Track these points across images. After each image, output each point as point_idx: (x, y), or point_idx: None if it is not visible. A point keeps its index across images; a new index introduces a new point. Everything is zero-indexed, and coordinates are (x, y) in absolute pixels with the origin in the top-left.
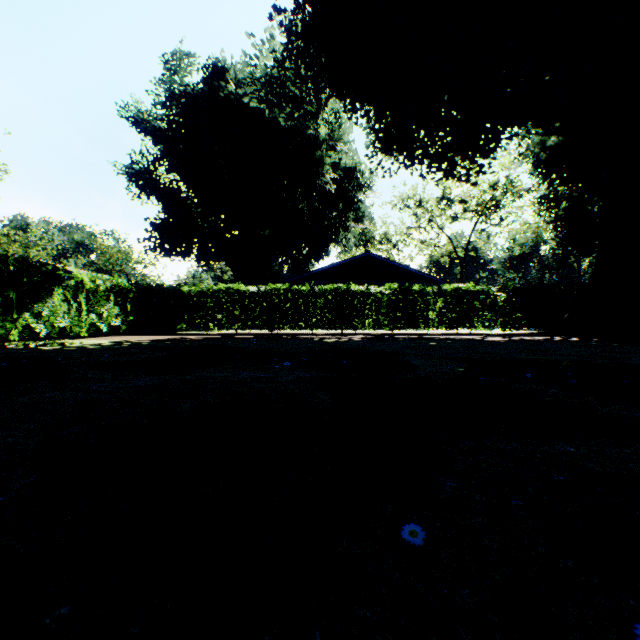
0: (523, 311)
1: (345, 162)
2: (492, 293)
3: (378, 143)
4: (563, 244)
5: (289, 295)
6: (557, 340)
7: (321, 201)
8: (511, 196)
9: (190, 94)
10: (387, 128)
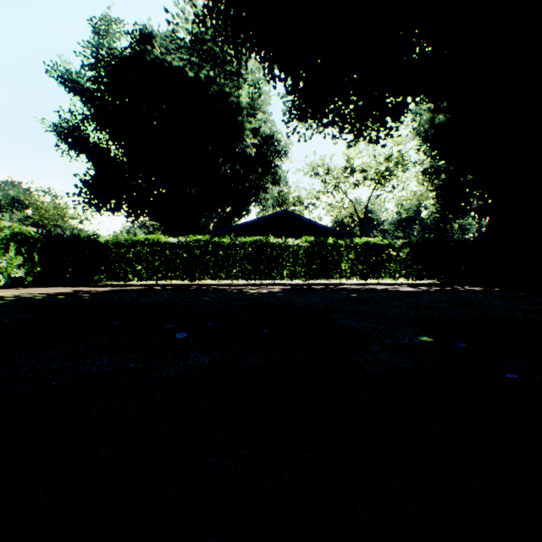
0: (424, 263)
1: (264, 131)
2: (397, 246)
3: (294, 110)
4: (442, 209)
5: (210, 247)
6: (464, 290)
7: (243, 165)
8: (401, 168)
9: (118, 57)
10: (304, 90)
